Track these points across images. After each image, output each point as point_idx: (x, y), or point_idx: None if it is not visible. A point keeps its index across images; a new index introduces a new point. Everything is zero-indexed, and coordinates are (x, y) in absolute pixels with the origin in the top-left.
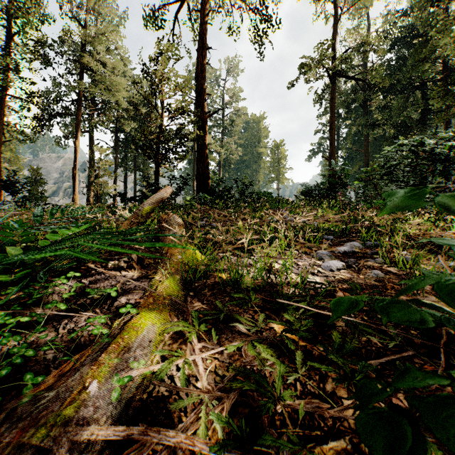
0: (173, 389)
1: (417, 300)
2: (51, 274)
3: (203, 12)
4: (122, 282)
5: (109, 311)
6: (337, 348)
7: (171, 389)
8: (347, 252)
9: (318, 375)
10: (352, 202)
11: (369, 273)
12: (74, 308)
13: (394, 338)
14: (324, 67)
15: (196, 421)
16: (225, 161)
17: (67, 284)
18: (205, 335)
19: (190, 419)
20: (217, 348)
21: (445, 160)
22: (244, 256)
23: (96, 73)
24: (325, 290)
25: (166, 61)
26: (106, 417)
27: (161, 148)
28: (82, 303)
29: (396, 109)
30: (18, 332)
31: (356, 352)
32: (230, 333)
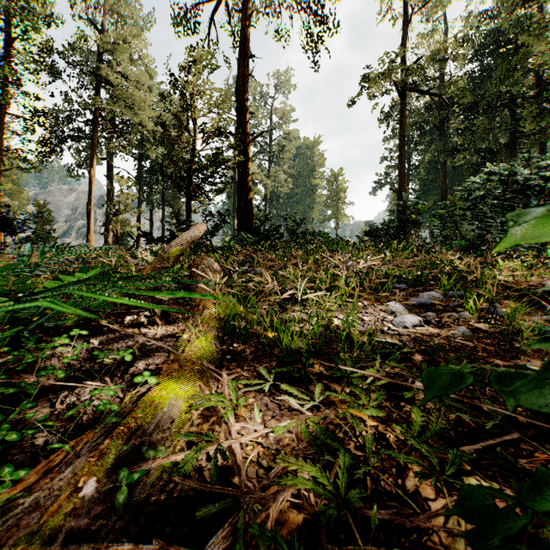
0: (201, 488)
1: (521, 366)
2: (52, 332)
3: (245, 12)
4: (141, 342)
5: (122, 380)
6: (419, 429)
7: (198, 488)
8: (424, 305)
9: (394, 466)
10: (426, 244)
11: (453, 330)
12: (77, 376)
13: (492, 415)
14: (392, 80)
15: (231, 535)
16: (272, 194)
17: (71, 345)
18: (246, 411)
19: (223, 532)
20: (261, 430)
21: (541, 192)
22: (296, 309)
23: (115, 87)
24: (400, 352)
25: (199, 71)
26: (109, 528)
27: (193, 178)
28: (88, 370)
29: (479, 131)
30: (1, 408)
31: (443, 435)
32: (278, 408)
